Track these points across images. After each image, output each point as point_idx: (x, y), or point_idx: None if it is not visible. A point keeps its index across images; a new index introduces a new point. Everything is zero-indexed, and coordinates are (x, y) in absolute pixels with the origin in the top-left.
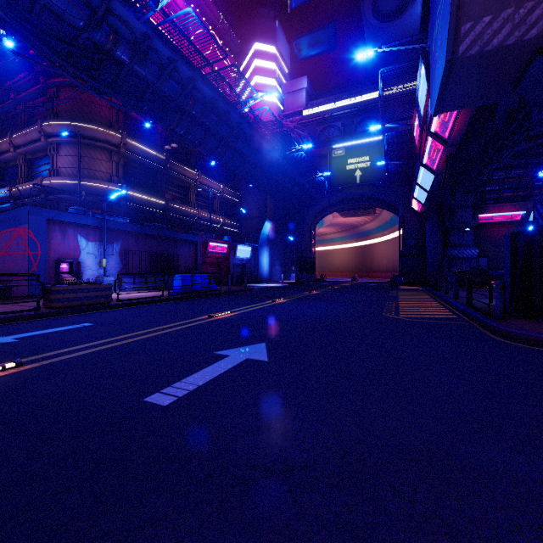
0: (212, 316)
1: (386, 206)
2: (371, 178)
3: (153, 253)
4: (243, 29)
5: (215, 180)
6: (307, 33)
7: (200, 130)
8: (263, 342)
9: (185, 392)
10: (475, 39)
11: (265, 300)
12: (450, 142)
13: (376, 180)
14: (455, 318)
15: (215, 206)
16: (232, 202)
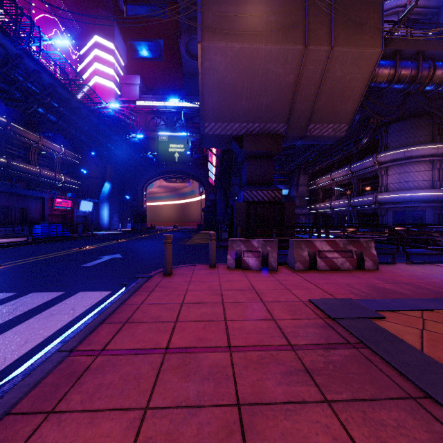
0: (82, 248)
1: (195, 179)
2: (185, 160)
3: (3, 207)
4: (84, 20)
5: (57, 143)
6: (140, 40)
7: (54, 115)
8: (118, 254)
9: (95, 264)
10: (210, 129)
11: (112, 241)
12: (217, 156)
13: (188, 161)
14: (207, 243)
15: (57, 166)
16: (72, 163)
